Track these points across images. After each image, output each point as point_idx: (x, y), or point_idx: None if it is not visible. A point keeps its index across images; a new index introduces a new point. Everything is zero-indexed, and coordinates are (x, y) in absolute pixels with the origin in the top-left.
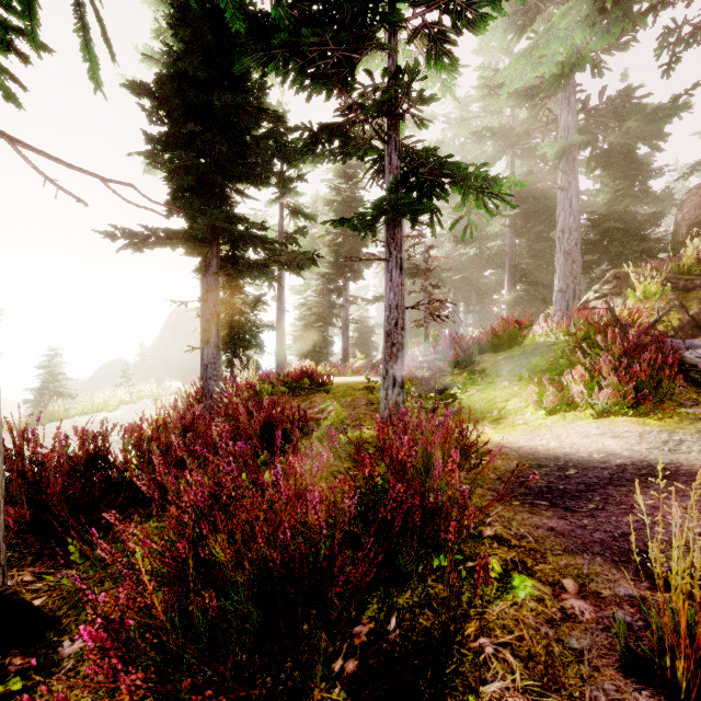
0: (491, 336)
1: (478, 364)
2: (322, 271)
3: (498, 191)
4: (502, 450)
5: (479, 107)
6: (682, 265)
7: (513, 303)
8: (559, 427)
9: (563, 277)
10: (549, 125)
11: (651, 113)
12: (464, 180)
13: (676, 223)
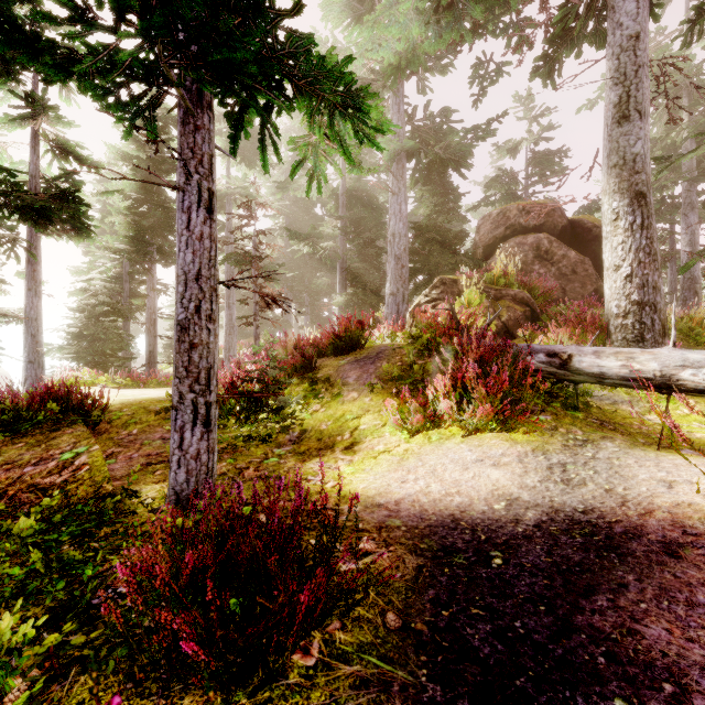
0: (332, 338)
1: (319, 370)
2: (114, 245)
3: (365, 117)
4: (377, 517)
5: None
6: (493, 276)
7: (344, 306)
8: (429, 455)
9: (394, 281)
10: None
11: (471, 130)
12: (318, 81)
13: (475, 244)
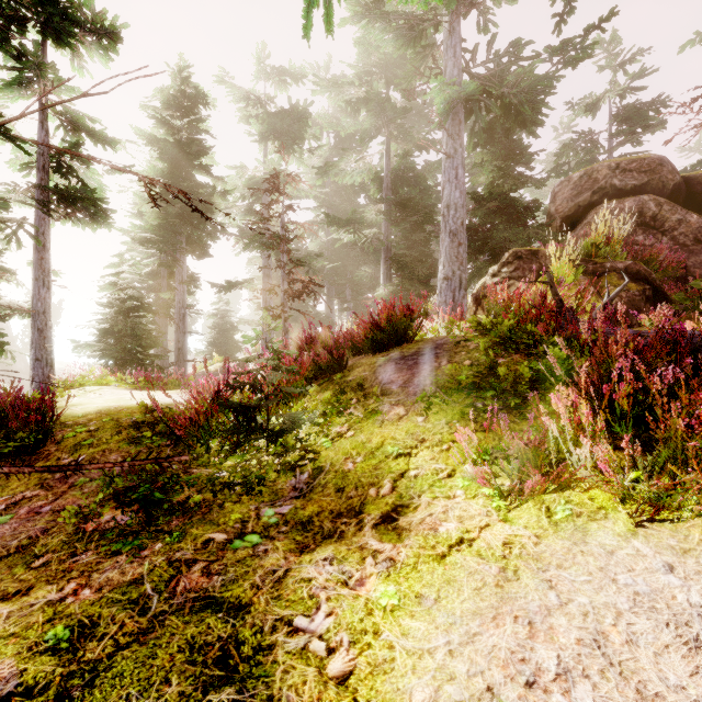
0: (370, 329)
1: (351, 372)
2: (138, 234)
3: None
4: None
5: (353, 73)
6: (591, 244)
7: (389, 299)
8: (565, 568)
9: (449, 262)
10: (420, 123)
11: (558, 49)
12: None
13: (549, 216)
